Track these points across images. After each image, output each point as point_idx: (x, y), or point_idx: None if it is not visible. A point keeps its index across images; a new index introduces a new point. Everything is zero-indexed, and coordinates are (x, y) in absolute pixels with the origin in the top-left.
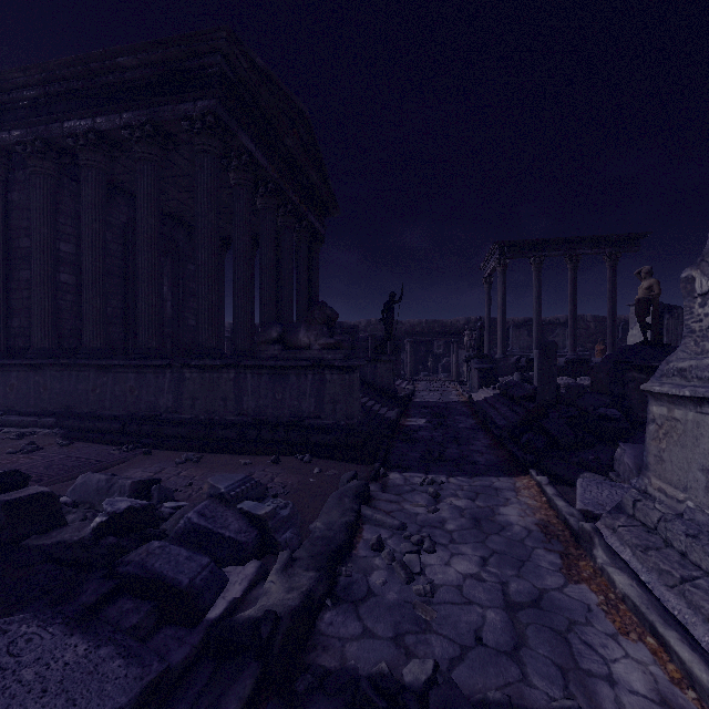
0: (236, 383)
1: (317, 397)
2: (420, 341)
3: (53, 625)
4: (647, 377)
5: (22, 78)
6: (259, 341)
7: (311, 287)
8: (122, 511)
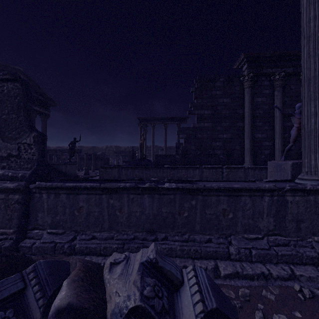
0: None
1: None
2: (125, 155)
3: None
4: (105, 170)
5: None
6: None
7: None
8: None
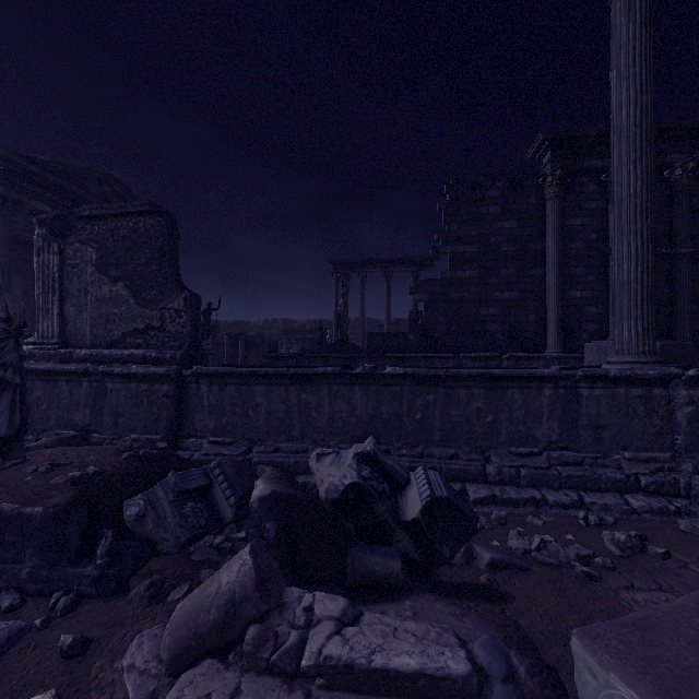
0: None
1: None
2: (304, 338)
3: None
4: (273, 362)
5: None
6: None
7: None
8: None
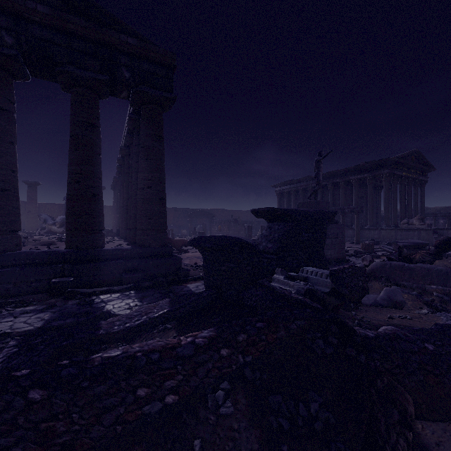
0: (395, 233)
1: (418, 236)
2: None
3: (389, 246)
4: None
5: (341, 170)
6: (401, 223)
7: (420, 201)
8: (389, 242)
